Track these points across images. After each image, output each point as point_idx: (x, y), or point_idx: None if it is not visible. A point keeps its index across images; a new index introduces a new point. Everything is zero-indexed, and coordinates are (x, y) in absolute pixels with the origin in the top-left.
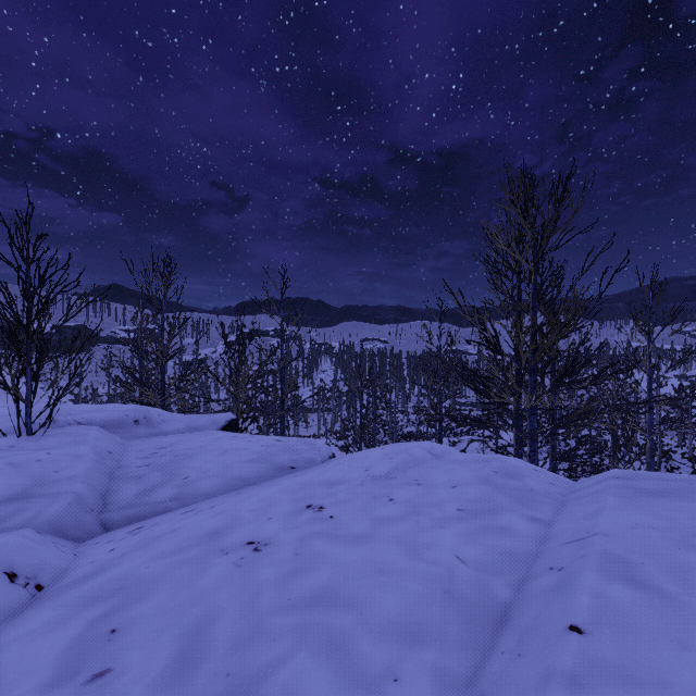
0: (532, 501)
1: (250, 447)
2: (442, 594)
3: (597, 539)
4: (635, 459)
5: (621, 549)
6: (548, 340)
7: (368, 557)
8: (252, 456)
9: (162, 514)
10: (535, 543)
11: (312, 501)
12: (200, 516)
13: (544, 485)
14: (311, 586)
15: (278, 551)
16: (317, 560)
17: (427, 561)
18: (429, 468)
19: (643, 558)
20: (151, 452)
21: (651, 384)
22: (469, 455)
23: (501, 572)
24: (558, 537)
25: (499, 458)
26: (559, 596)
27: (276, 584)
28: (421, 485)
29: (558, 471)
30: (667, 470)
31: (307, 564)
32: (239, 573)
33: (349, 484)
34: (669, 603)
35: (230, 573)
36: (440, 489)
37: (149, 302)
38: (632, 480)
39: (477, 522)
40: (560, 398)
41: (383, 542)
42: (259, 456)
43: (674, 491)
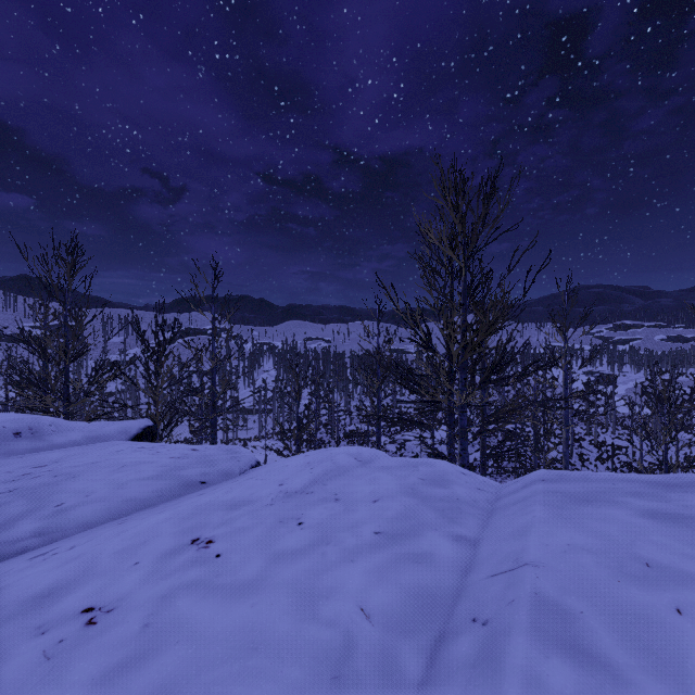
0: (458, 514)
1: (156, 460)
2: (328, 684)
3: (527, 574)
4: (553, 449)
5: (555, 589)
6: (478, 337)
7: (244, 621)
8: (155, 471)
9: (12, 558)
10: (458, 573)
11: (202, 533)
12: (46, 563)
13: (471, 492)
14: (141, 690)
15: (121, 623)
16: (170, 634)
17: (322, 621)
18: (352, 477)
19: (581, 602)
20: (23, 473)
21: (567, 380)
22: (397, 459)
23: (414, 628)
24: (484, 565)
25: (428, 462)
26: (481, 682)
27: (89, 691)
28: (339, 501)
29: (488, 462)
30: (578, 456)
31: (153, 644)
32: (41, 674)
33: (255, 505)
34: (624, 691)
35: (25, 675)
36: (360, 506)
37: (49, 293)
38: (558, 482)
39: (395, 549)
40: (489, 394)
41: (272, 592)
42: (164, 470)
43: (600, 494)
